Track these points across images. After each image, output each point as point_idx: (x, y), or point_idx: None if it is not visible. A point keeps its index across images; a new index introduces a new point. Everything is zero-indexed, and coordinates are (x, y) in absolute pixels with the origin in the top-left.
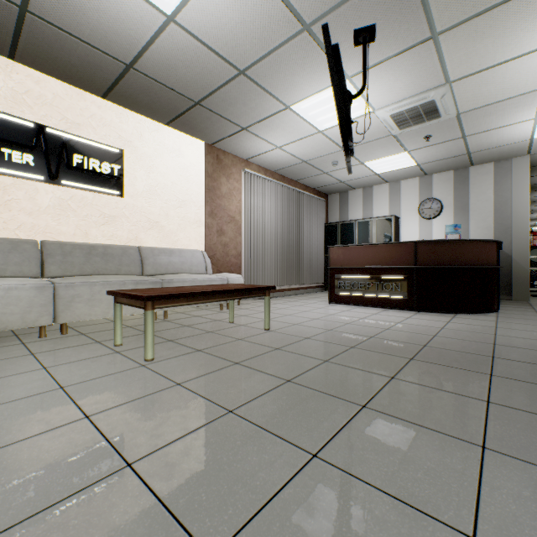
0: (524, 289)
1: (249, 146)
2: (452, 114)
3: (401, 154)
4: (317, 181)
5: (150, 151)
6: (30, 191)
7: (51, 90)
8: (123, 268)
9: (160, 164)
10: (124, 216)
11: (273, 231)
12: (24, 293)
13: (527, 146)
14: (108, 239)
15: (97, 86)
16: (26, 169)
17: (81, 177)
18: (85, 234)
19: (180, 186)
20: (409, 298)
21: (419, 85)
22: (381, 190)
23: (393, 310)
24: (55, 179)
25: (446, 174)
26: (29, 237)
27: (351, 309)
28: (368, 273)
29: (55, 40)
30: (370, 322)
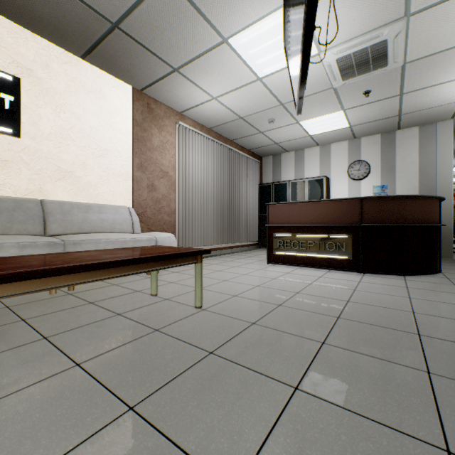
0: (448, 247)
1: (183, 95)
2: (399, 62)
3: (337, 113)
4: (253, 142)
5: (61, 86)
6: None
7: None
8: (15, 225)
9: (75, 103)
10: (22, 161)
11: (209, 188)
12: None
13: (454, 109)
14: None
15: None
16: None
17: None
18: None
19: (102, 133)
20: (353, 258)
21: (376, 16)
22: (312, 153)
23: (336, 270)
24: None
25: (374, 138)
26: None
27: (292, 270)
28: (309, 231)
29: None
30: (322, 290)
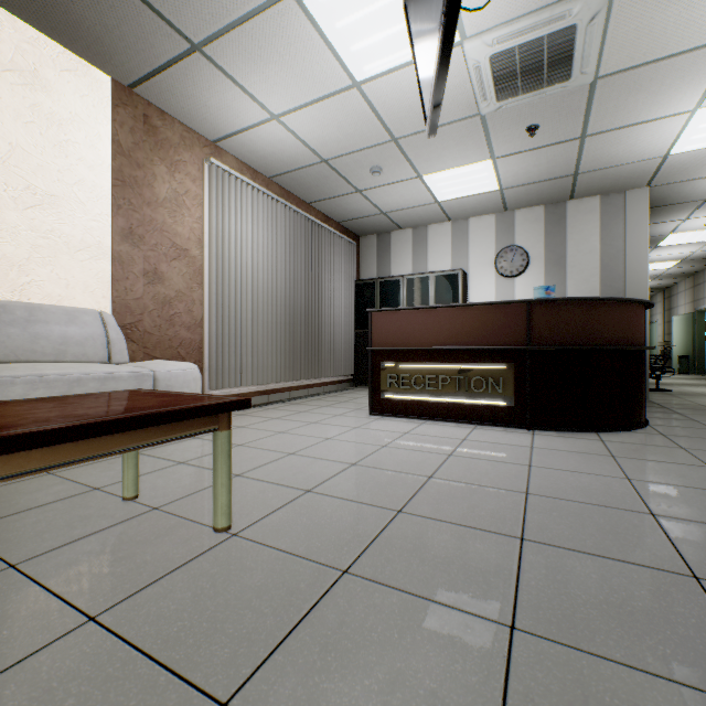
0: None
1: (215, 105)
2: (589, 75)
3: (482, 164)
4: (345, 208)
5: None
6: None
7: None
8: None
9: None
10: None
11: (268, 284)
12: None
13: (654, 169)
14: None
15: None
16: None
17: None
18: None
19: (39, 158)
20: (517, 404)
21: None
22: (440, 232)
23: (487, 426)
24: None
25: (535, 211)
26: None
27: (414, 427)
28: (442, 359)
29: None
30: (474, 469)
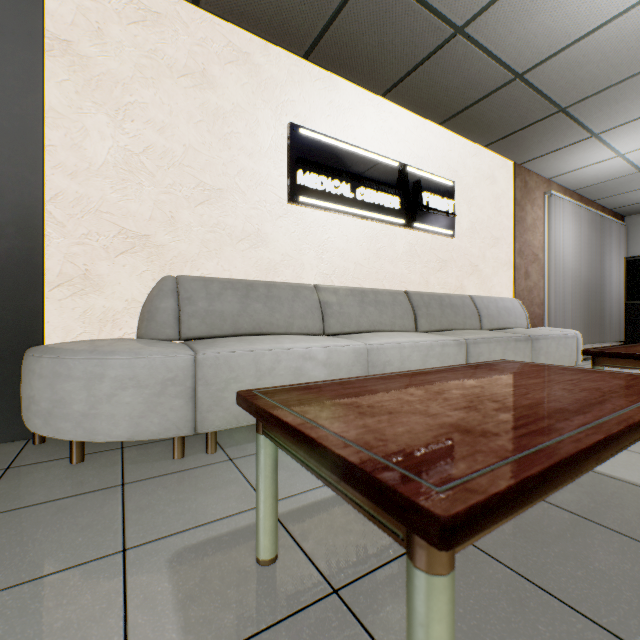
0: None
1: (574, 159)
2: None
3: None
4: (628, 198)
5: (470, 180)
6: (391, 237)
7: (404, 123)
8: (466, 321)
9: (478, 194)
10: (452, 259)
11: (574, 270)
12: (450, 350)
13: None
14: (441, 288)
15: (448, 111)
16: (391, 213)
17: (426, 218)
18: (425, 282)
19: (493, 220)
20: None
21: None
22: None
23: None
24: (412, 222)
25: None
26: (390, 287)
27: None
28: None
29: (457, 62)
30: None
